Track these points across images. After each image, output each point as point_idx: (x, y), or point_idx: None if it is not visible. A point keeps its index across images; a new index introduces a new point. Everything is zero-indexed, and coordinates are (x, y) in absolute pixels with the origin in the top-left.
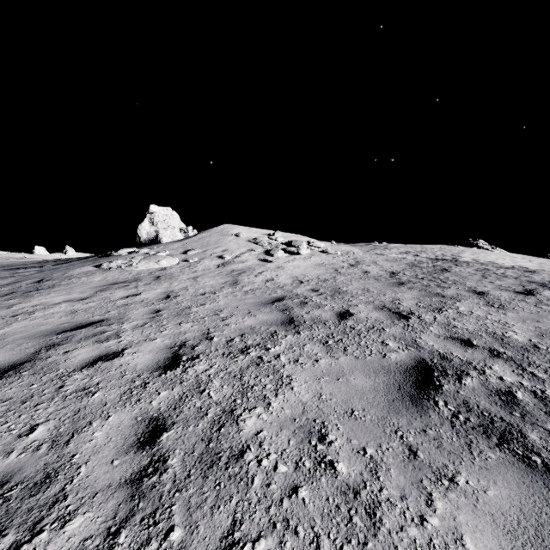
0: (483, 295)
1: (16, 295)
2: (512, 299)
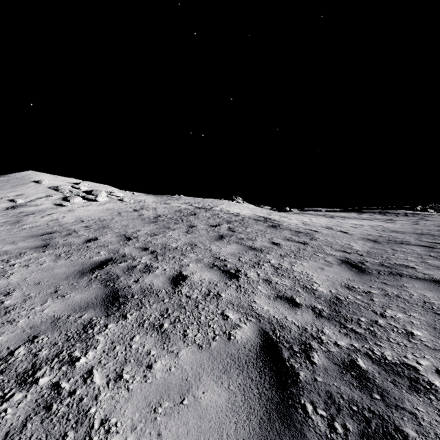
0: (191, 227)
1: None
2: (202, 229)
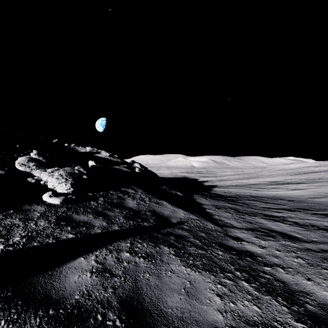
0: None
1: None
2: None
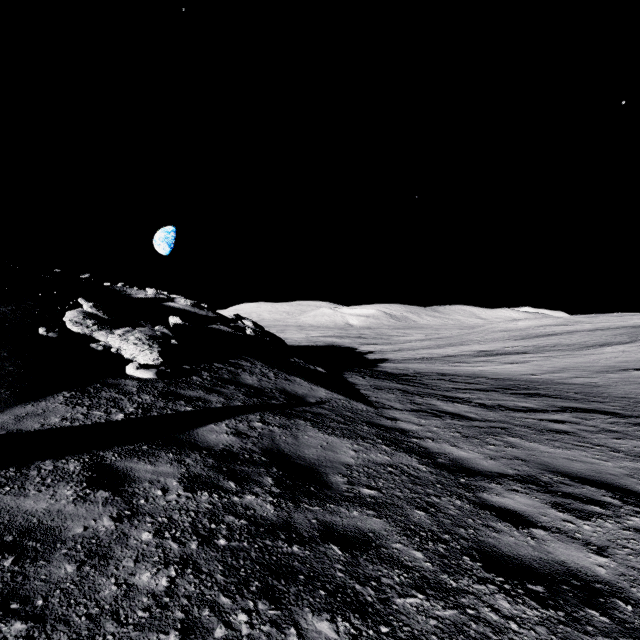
0: None
1: (610, 345)
2: None
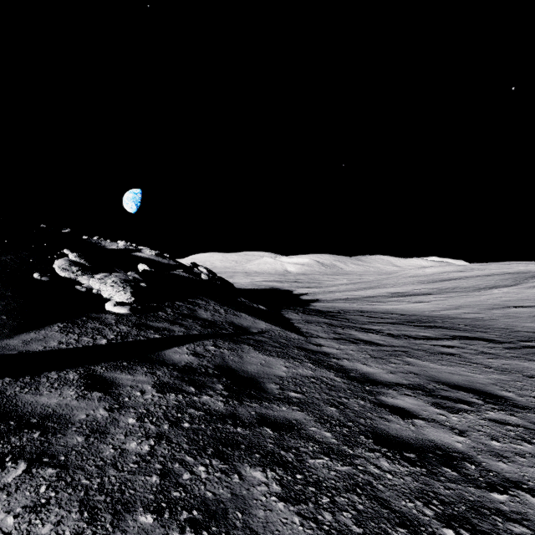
0: None
1: (497, 288)
2: None
